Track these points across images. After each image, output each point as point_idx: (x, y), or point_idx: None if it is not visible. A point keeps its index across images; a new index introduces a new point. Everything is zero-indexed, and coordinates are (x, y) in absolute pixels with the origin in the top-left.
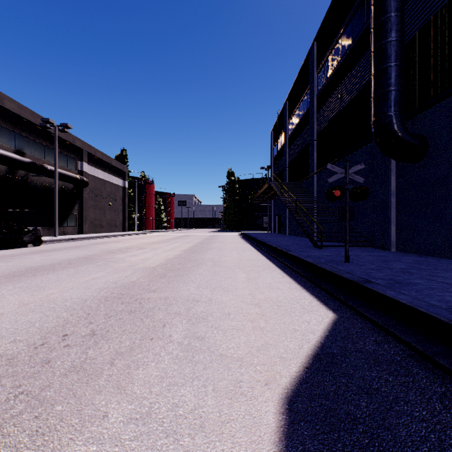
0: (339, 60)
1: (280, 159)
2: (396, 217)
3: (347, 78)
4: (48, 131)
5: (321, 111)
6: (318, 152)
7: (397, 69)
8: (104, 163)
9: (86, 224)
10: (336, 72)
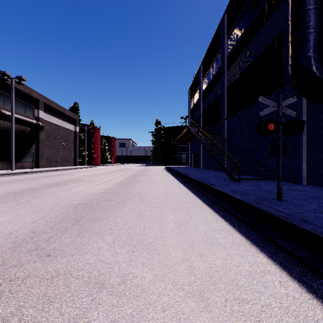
0: (247, 24)
1: (195, 111)
2: (307, 154)
3: (255, 37)
4: (7, 83)
5: (231, 68)
6: (228, 102)
7: (316, 11)
8: (58, 112)
9: (42, 160)
10: (245, 34)
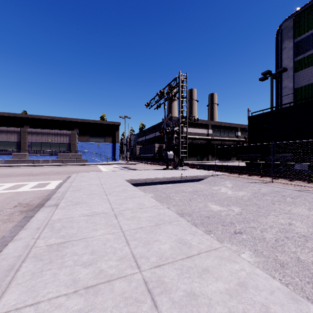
0: None
1: None
2: None
3: None
4: None
5: None
6: None
7: None
8: None
9: None
10: None
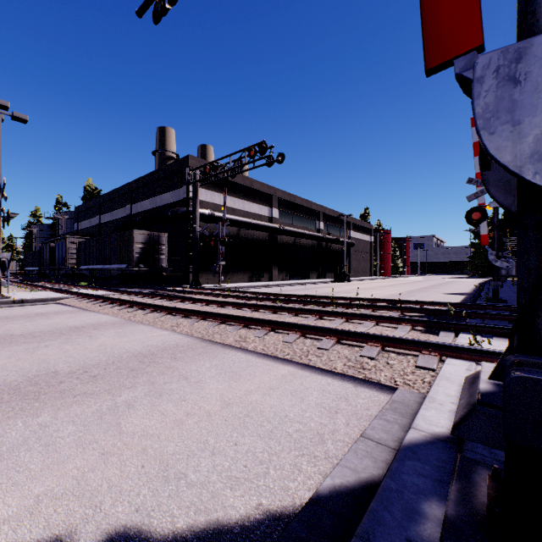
0: None
1: None
2: None
3: None
4: (337, 218)
5: None
6: None
7: None
8: (360, 227)
9: (351, 271)
10: None
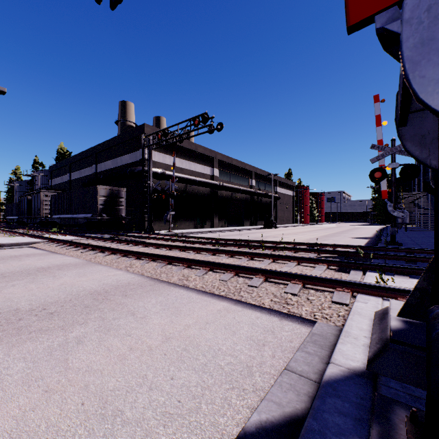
0: None
1: None
2: None
3: None
4: (266, 176)
5: None
6: None
7: None
8: (284, 184)
9: (278, 219)
10: None
